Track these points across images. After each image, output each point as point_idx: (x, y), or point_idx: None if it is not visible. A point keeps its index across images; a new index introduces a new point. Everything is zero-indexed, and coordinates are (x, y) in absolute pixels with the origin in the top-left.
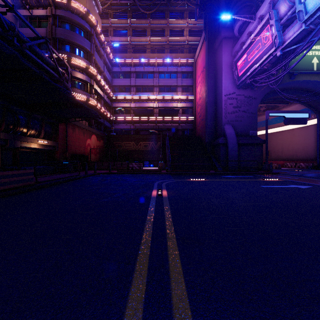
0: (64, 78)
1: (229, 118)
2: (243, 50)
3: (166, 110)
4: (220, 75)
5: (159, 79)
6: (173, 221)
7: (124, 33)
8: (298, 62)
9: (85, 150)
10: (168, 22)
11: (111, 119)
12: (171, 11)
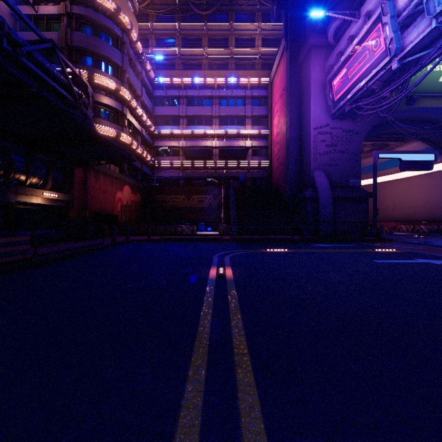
0: (82, 102)
1: (321, 162)
2: (342, 62)
3: (229, 151)
4: (308, 99)
5: (220, 107)
6: (244, 326)
7: (170, 43)
8: (424, 77)
9: (114, 207)
10: (233, 27)
11: (152, 164)
12: (236, 11)
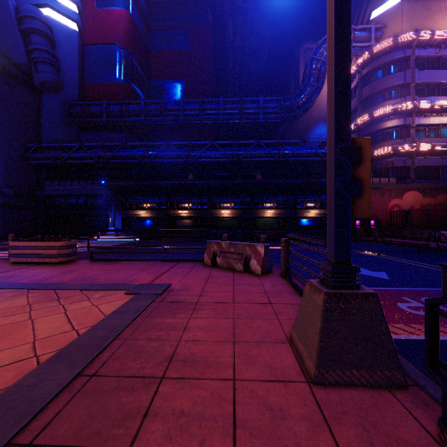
0: None
1: None
2: None
3: None
4: None
5: None
6: None
7: None
8: None
9: (386, 214)
10: None
11: None
12: None
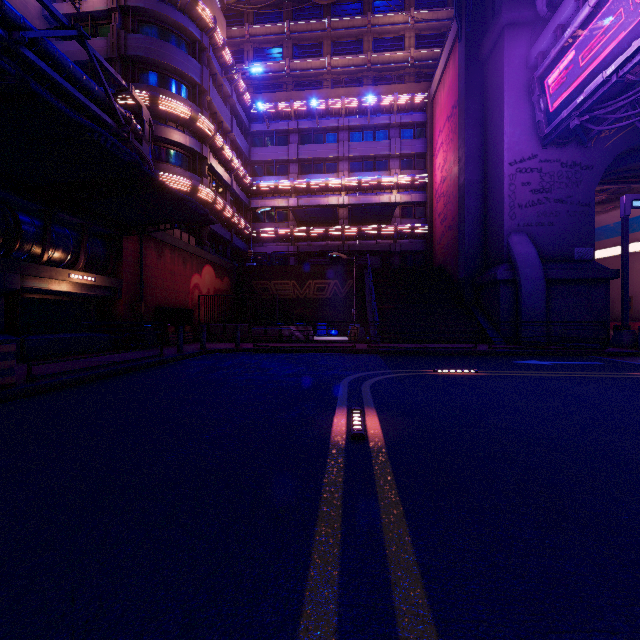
0: (132, 131)
1: (522, 219)
2: (566, 40)
3: (365, 210)
4: (498, 116)
5: (351, 143)
6: None
7: (275, 54)
8: None
9: (188, 299)
10: (370, 21)
11: (248, 234)
12: None
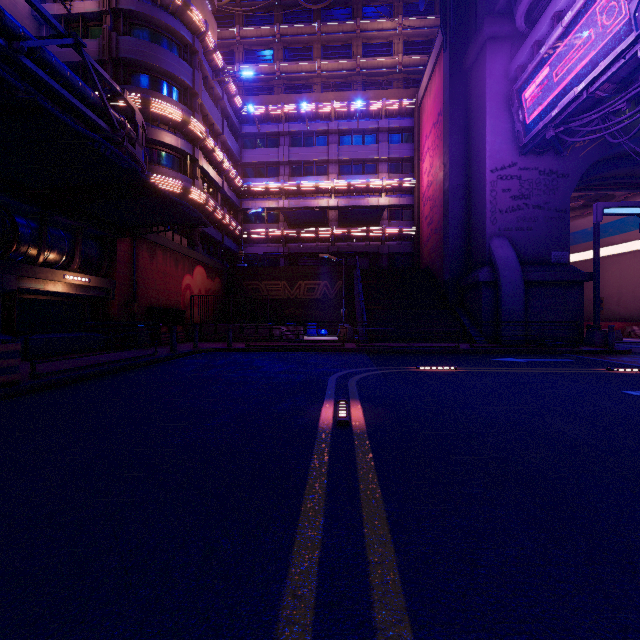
0: (126, 135)
1: (502, 224)
2: (542, 57)
3: (354, 213)
4: (480, 125)
5: (340, 146)
6: (407, 597)
7: (266, 56)
8: None
9: (180, 299)
10: (359, 26)
11: (239, 235)
12: (365, 3)
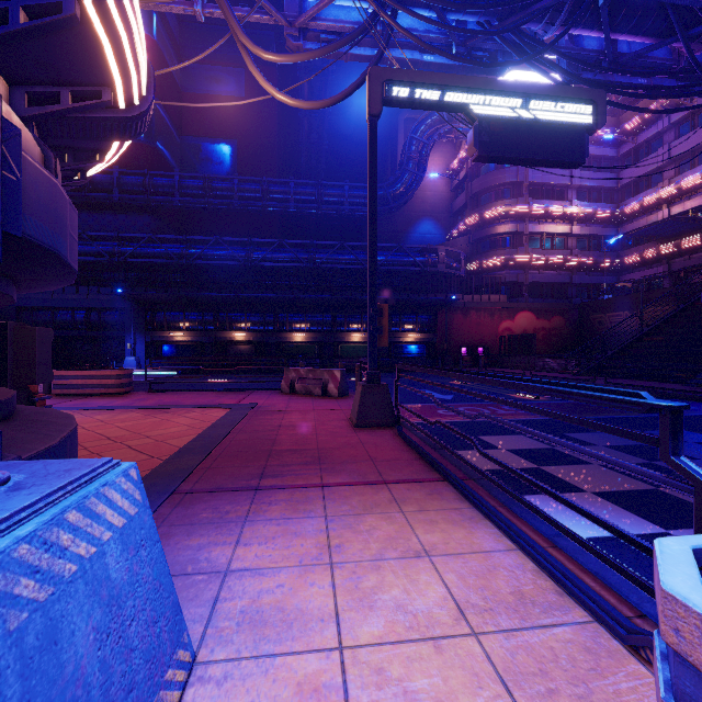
0: (431, 264)
1: None
2: None
3: None
4: None
5: None
6: None
7: None
8: None
9: (497, 339)
10: None
11: (608, 266)
12: None
